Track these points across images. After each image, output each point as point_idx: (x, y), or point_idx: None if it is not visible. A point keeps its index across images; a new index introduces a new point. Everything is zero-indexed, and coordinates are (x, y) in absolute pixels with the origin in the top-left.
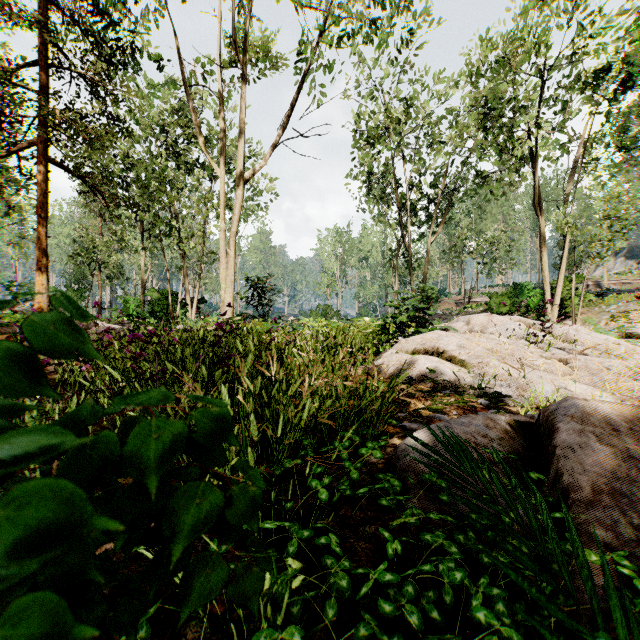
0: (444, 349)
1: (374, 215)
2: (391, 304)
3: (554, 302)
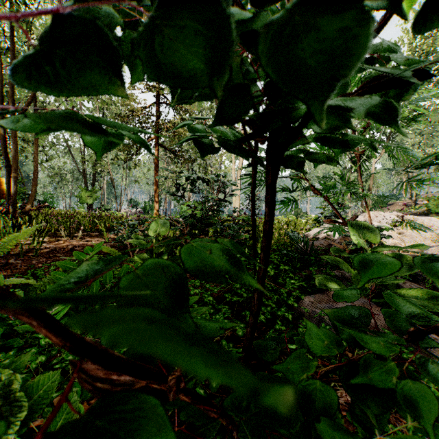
0: None
1: None
2: (320, 207)
3: None
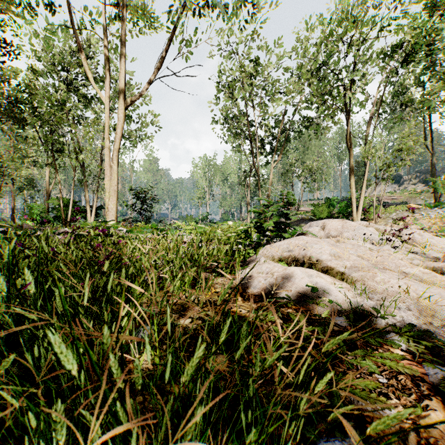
0: (318, 258)
1: (233, 147)
2: (254, 210)
3: (358, 210)
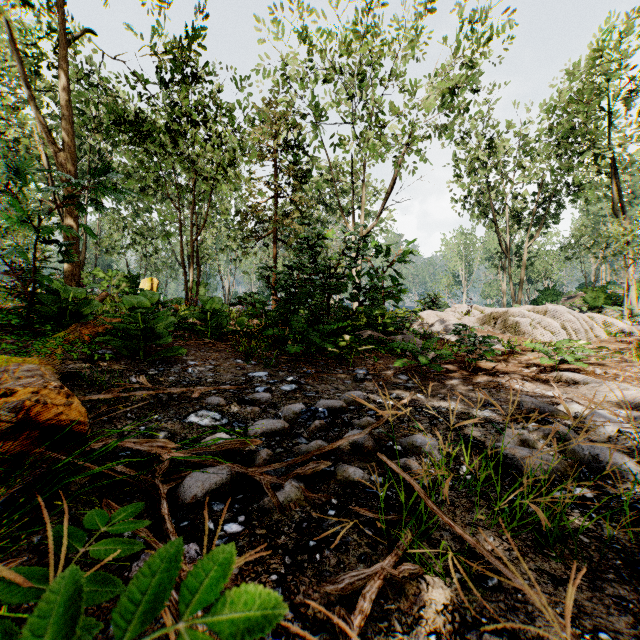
0: (421, 315)
1: (484, 222)
2: (419, 301)
3: (638, 295)
